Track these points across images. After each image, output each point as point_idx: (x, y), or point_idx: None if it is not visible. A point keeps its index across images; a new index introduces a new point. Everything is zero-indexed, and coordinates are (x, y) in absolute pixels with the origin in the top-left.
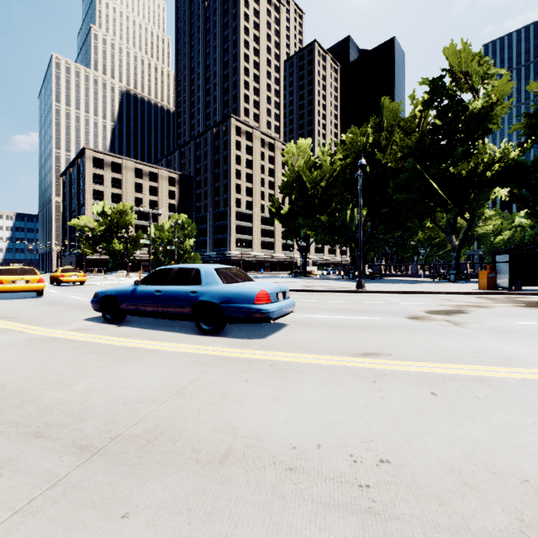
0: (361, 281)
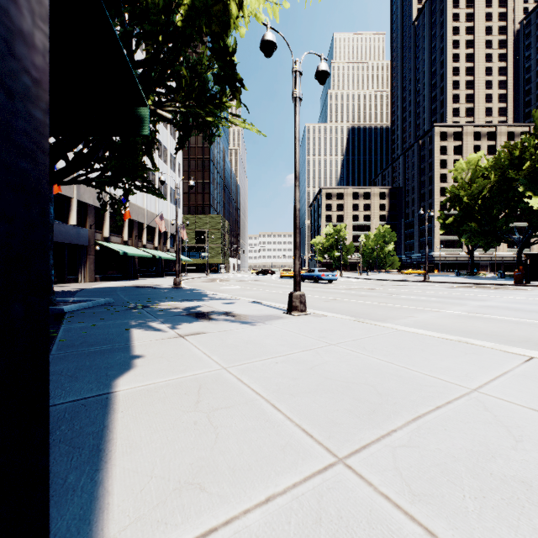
0: (425, 276)
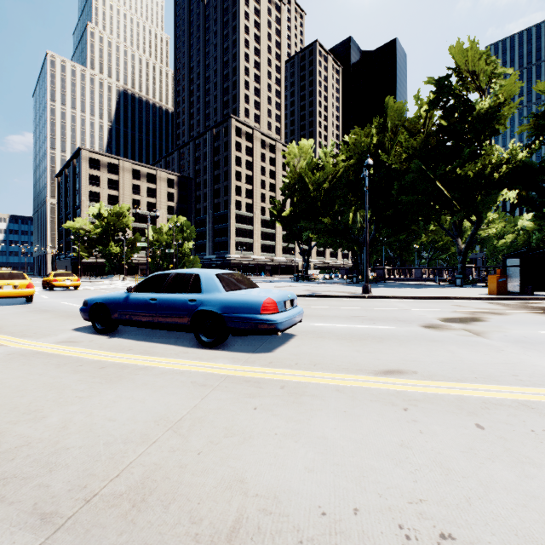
0: (368, 285)
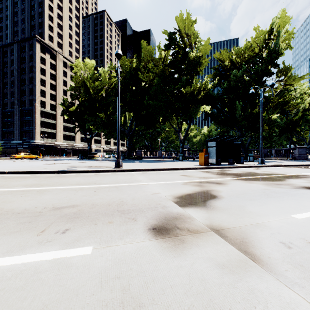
0: (119, 161)
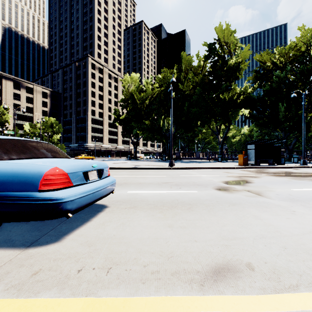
0: (172, 161)
